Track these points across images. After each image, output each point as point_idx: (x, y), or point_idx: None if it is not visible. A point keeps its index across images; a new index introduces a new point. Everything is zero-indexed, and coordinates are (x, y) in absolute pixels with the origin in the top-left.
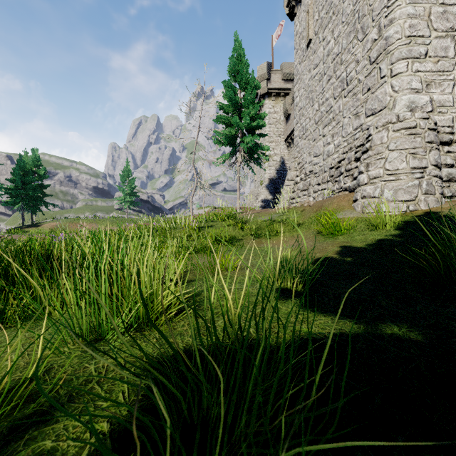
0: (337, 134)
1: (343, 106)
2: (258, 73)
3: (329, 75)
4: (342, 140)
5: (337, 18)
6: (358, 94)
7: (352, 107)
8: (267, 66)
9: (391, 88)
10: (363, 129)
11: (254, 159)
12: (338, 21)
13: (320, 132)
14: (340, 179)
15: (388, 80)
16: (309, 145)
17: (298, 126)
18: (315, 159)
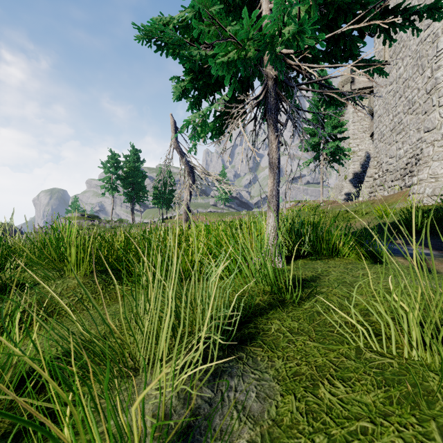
0: (405, 142)
1: (410, 121)
2: (342, 78)
3: (400, 94)
4: (409, 147)
5: (405, 51)
6: (419, 114)
7: (415, 123)
8: (351, 70)
9: (439, 115)
10: (422, 141)
11: (336, 160)
12: (406, 54)
13: (393, 139)
14: (405, 179)
15: (437, 109)
16: (385, 148)
17: (377, 130)
18: (390, 160)
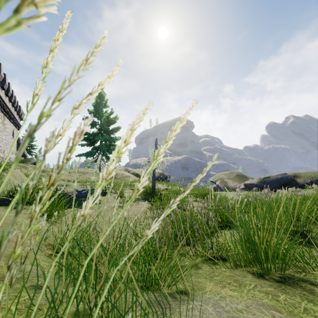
0: None
1: None
2: None
3: None
4: None
5: None
6: None
7: None
8: None
9: None
10: None
11: None
12: None
13: None
14: None
15: None
16: None
17: None
18: None
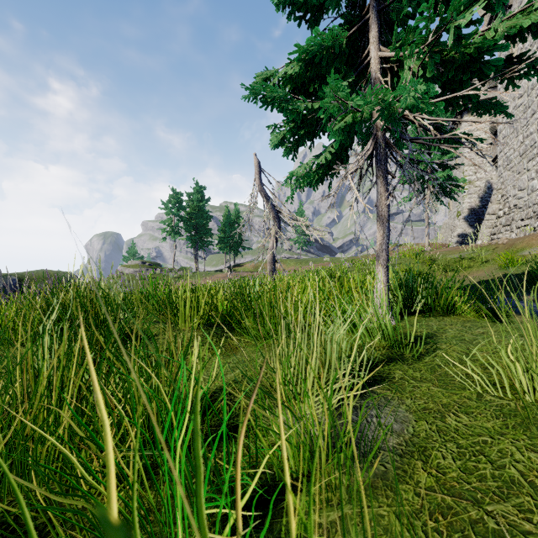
0: None
1: None
2: None
3: (533, 109)
4: None
5: None
6: None
7: None
8: None
9: None
10: None
11: (446, 193)
12: None
13: (524, 166)
14: None
15: None
16: (513, 178)
17: (502, 155)
18: (519, 193)
